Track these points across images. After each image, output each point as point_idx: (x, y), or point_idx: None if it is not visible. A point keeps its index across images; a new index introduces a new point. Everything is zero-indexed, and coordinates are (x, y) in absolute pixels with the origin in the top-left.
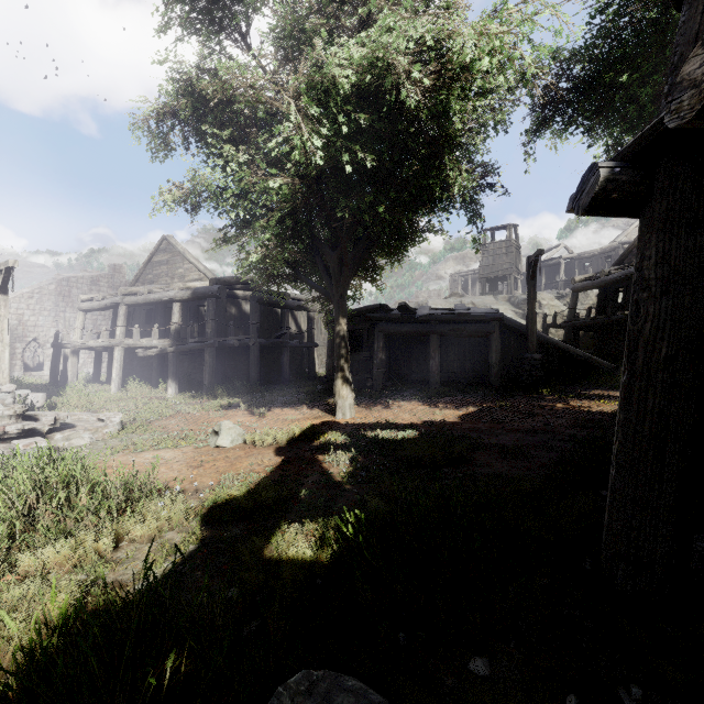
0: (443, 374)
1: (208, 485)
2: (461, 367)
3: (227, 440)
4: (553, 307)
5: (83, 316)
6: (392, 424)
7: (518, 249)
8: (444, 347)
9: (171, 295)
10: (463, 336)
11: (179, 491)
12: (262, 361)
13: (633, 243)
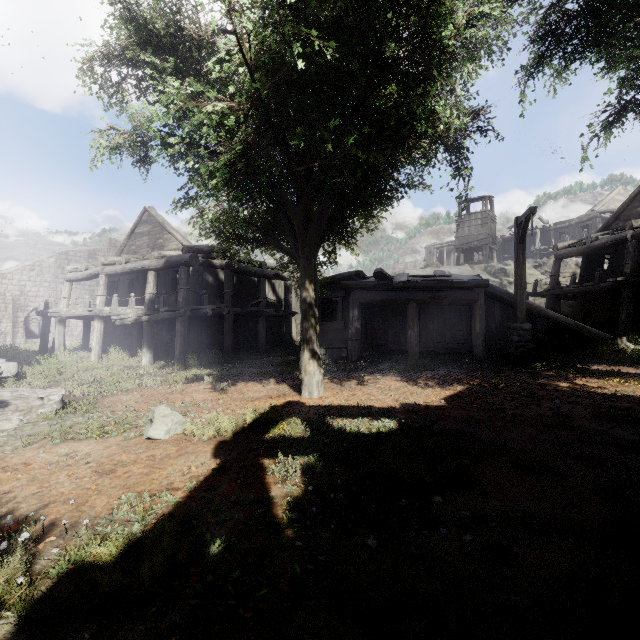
0: (422, 344)
1: (95, 515)
2: (441, 337)
3: (160, 430)
4: (531, 276)
5: (69, 286)
6: (364, 408)
7: (493, 220)
8: (423, 315)
9: (146, 264)
10: (444, 304)
11: (32, 536)
12: (239, 329)
13: (620, 208)
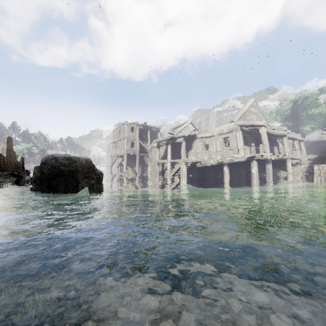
0: None
1: None
2: None
3: None
4: None
5: None
6: None
7: None
8: None
9: None
10: None
11: None
12: None
13: None
